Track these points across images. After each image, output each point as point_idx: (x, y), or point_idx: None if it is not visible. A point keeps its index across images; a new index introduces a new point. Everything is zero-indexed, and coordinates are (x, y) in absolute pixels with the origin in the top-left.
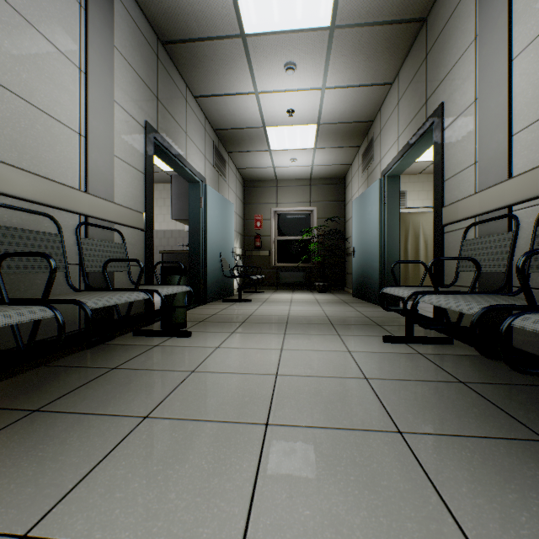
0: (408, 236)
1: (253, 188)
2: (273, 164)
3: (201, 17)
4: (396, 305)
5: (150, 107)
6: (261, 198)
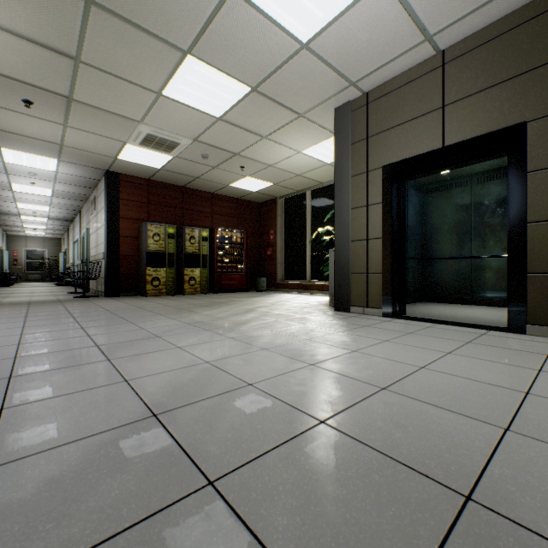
0: None
1: (13, 238)
2: (26, 234)
3: (14, 225)
4: None
5: None
6: (18, 243)
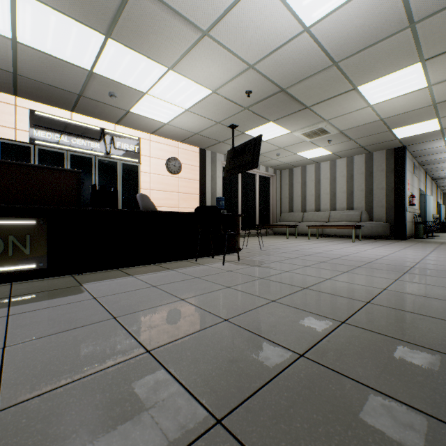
0: None
1: None
2: None
3: None
4: None
5: (437, 198)
6: None
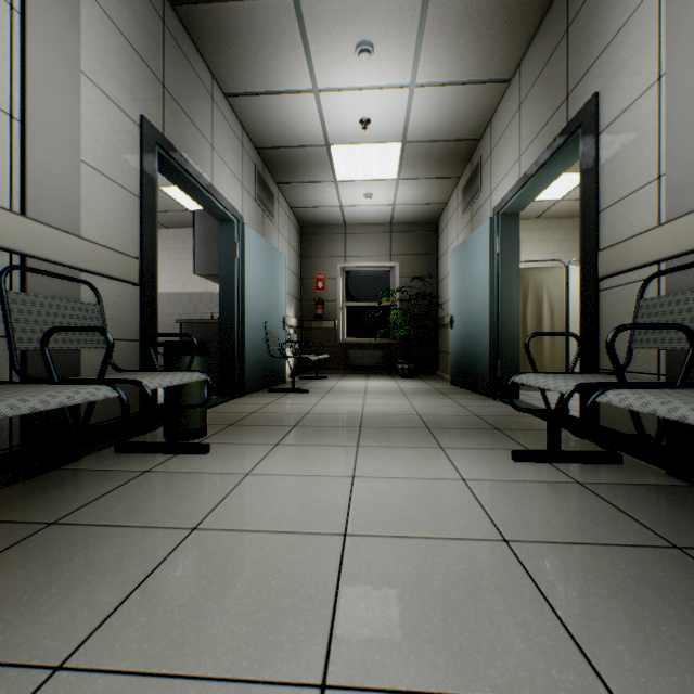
0: (528, 300)
1: (313, 235)
2: (340, 202)
3: None
4: (514, 397)
5: (150, 96)
6: (324, 249)
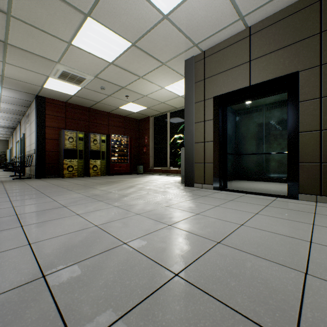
0: None
1: None
2: None
3: None
4: None
5: None
6: None
